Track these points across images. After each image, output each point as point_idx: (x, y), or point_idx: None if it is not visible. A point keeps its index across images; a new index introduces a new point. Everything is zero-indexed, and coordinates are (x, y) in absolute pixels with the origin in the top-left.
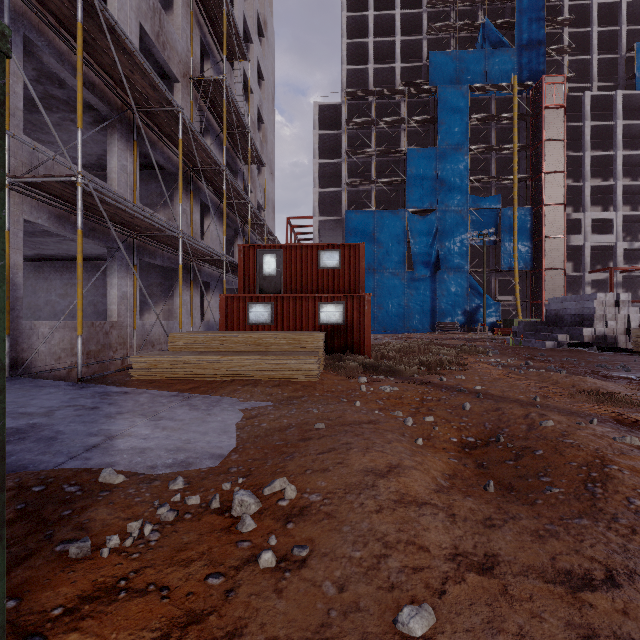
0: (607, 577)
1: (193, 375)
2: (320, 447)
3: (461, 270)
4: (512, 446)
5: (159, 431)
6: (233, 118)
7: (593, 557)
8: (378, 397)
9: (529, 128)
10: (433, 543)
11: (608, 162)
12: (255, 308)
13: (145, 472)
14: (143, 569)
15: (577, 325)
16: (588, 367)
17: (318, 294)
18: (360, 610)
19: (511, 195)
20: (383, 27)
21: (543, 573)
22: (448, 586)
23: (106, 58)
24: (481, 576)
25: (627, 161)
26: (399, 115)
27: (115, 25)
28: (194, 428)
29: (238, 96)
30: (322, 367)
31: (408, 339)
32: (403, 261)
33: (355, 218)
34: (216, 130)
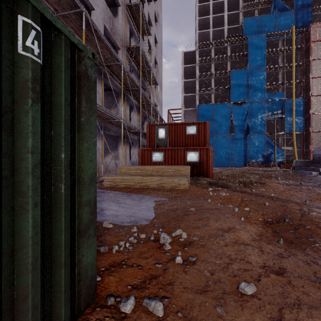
0: None
1: (130, 185)
2: (194, 218)
3: (261, 133)
4: (292, 223)
5: (121, 208)
6: (144, 63)
7: None
8: (219, 198)
9: (302, 54)
10: (253, 260)
11: None
12: (155, 154)
13: (119, 224)
14: (129, 258)
15: None
16: None
17: (186, 147)
18: (221, 282)
19: (291, 91)
20: (217, 8)
21: (309, 278)
22: (261, 278)
23: (92, 43)
24: (277, 276)
25: None
26: (226, 53)
27: (97, 29)
28: (135, 208)
29: (146, 52)
30: (189, 183)
31: (232, 170)
32: (228, 129)
33: (203, 108)
34: (136, 70)
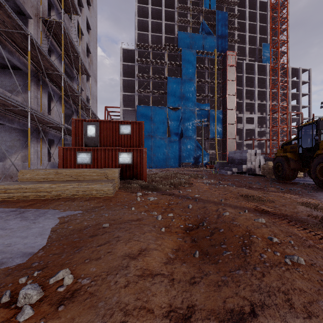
0: (251, 310)
1: (32, 196)
2: (100, 241)
3: (192, 138)
4: (209, 227)
5: None
6: (69, 46)
7: (244, 296)
8: (145, 204)
9: (221, 74)
10: (157, 305)
11: (252, 93)
12: (81, 155)
13: None
14: None
15: (240, 164)
16: (244, 183)
17: (118, 147)
18: None
19: (214, 104)
20: (156, 15)
21: (218, 314)
22: None
23: None
24: None
25: (259, 93)
26: (164, 60)
27: None
28: (18, 234)
29: (74, 35)
30: (117, 188)
31: (167, 171)
32: (165, 132)
33: (142, 109)
34: (59, 52)
